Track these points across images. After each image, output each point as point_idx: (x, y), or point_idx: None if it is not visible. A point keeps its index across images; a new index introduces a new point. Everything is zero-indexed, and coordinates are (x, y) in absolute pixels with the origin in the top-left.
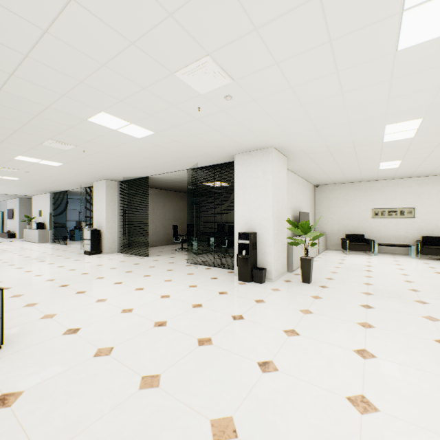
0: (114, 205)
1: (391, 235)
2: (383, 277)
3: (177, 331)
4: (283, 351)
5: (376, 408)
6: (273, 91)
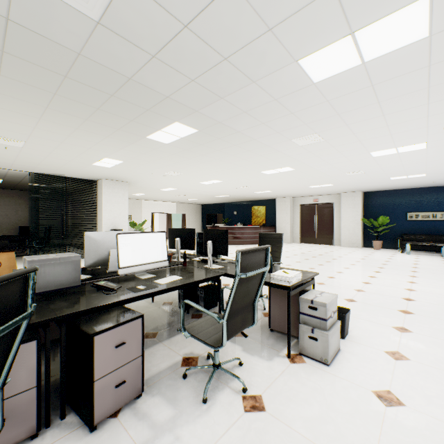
0: None
1: None
2: None
3: None
4: None
5: None
6: (174, 178)
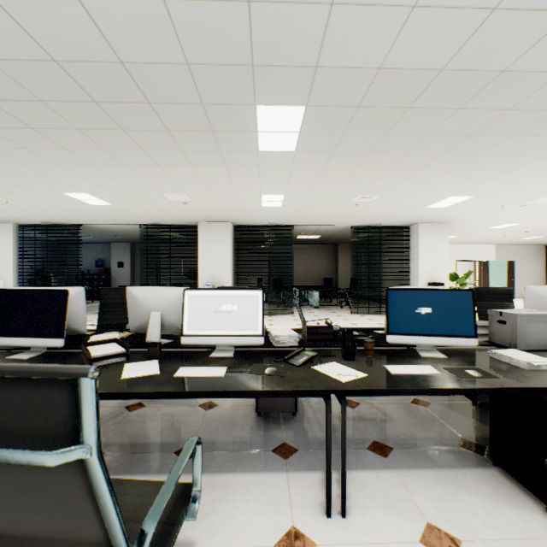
0: (231, 255)
1: None
2: None
3: None
4: None
5: None
6: (536, 208)
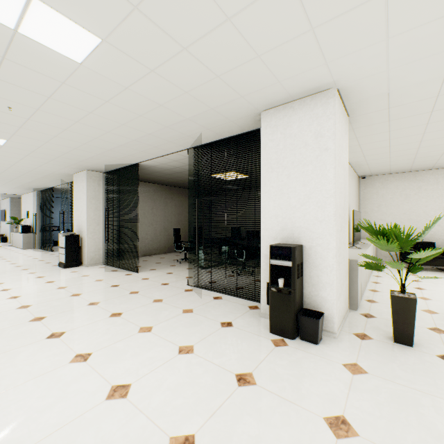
0: (98, 204)
1: None
2: None
3: None
4: None
5: None
6: None
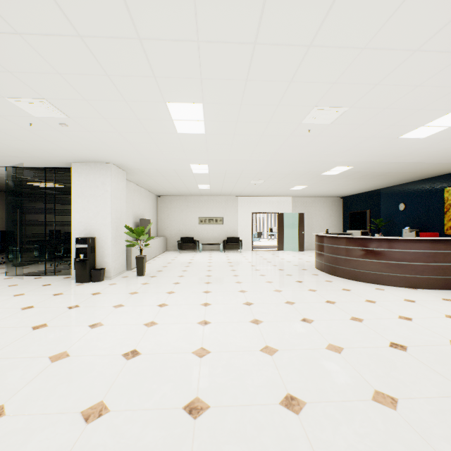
0: None
1: (210, 237)
2: (196, 265)
3: (6, 328)
4: (110, 316)
5: (157, 323)
6: (105, 130)
